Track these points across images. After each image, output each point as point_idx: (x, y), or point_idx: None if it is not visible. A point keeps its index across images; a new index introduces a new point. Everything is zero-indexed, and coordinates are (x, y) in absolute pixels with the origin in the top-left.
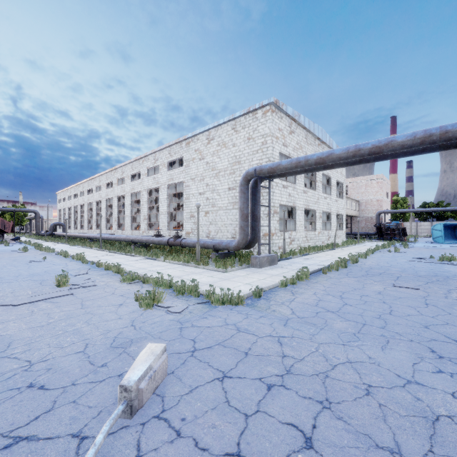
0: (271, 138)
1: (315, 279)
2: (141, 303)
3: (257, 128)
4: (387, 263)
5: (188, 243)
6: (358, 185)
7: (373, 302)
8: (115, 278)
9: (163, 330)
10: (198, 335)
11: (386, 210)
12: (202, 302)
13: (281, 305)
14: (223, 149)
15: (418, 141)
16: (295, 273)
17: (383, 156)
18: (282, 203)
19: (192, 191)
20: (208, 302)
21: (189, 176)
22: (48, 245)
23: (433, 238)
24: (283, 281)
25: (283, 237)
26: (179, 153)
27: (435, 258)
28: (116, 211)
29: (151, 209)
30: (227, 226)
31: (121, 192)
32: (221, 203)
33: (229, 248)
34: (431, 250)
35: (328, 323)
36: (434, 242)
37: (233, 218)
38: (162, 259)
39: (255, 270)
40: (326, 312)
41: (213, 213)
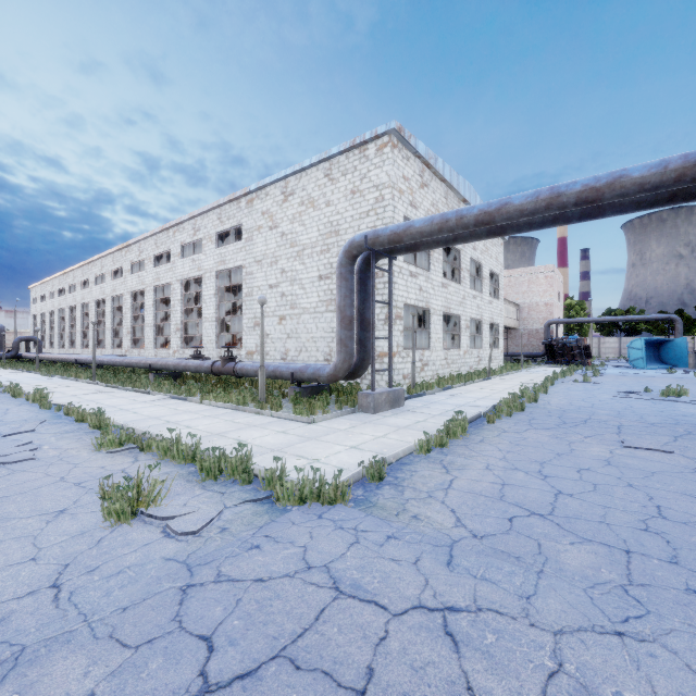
0: (391, 191)
1: (478, 434)
2: (108, 510)
3: (367, 175)
4: (584, 401)
5: (248, 369)
6: (518, 281)
7: (611, 485)
8: (87, 441)
9: (132, 600)
10: (227, 619)
11: (559, 319)
12: (255, 498)
13: (429, 500)
14: (310, 210)
15: (672, 176)
16: (438, 422)
17: (596, 209)
18: (409, 301)
19: (257, 282)
20: (270, 498)
21: (252, 257)
22: (1, 376)
23: (630, 360)
24: (423, 442)
25: (410, 359)
26: (236, 219)
27: (651, 391)
28: (130, 316)
29: (189, 313)
30: (316, 341)
31: (138, 285)
32: (306, 301)
33: (319, 379)
34: (635, 379)
35: (547, 551)
36: (630, 367)
37: (326, 328)
38: (197, 399)
39: (366, 419)
40: (530, 517)
41: (292, 320)
